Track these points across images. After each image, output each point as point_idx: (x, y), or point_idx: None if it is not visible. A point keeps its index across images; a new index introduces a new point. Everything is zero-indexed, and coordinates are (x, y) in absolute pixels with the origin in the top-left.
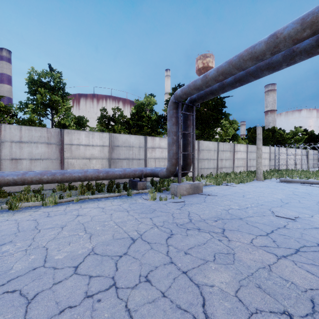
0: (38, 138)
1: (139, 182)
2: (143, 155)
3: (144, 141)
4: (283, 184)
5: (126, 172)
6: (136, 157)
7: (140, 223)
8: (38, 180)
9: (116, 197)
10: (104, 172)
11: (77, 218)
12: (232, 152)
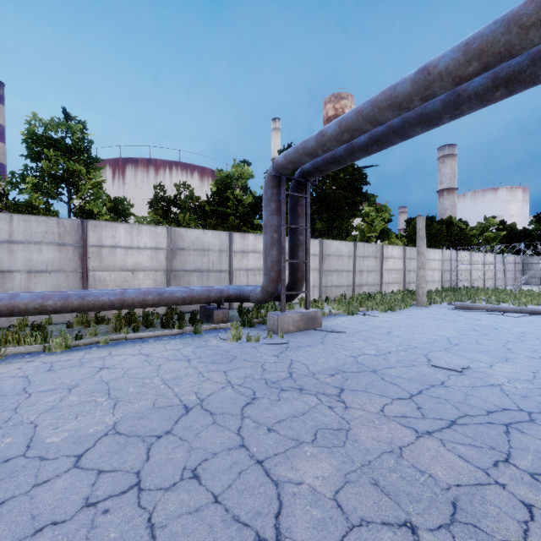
0: (42, 236)
1: (216, 310)
2: (226, 264)
3: (228, 240)
4: (459, 312)
5: (194, 293)
6: (215, 267)
7: (206, 379)
8: (37, 308)
9: (174, 336)
10: (156, 294)
11: (100, 372)
12: (378, 259)
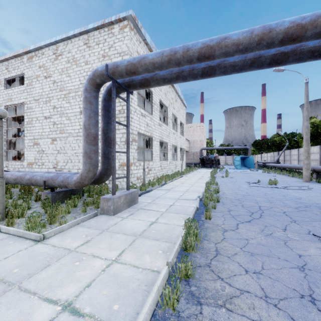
0: None
1: None
2: None
3: None
4: None
5: None
6: None
7: None
8: None
9: None
10: None
11: None
12: None
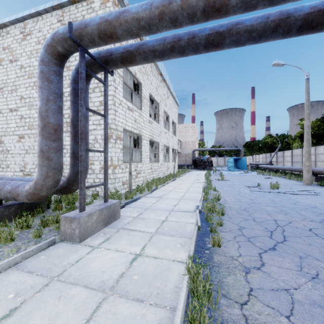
0: None
1: None
2: None
3: None
4: None
5: None
6: None
7: None
8: None
9: None
10: None
11: None
12: None
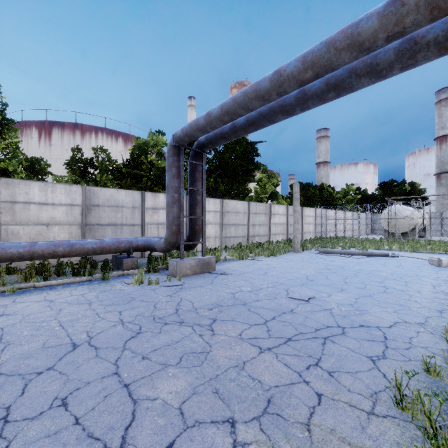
0: None
1: (126, 258)
2: (139, 219)
3: (140, 198)
4: (322, 256)
5: (105, 244)
6: (128, 222)
7: (100, 319)
8: None
9: (83, 283)
10: (67, 246)
11: None
12: (267, 215)
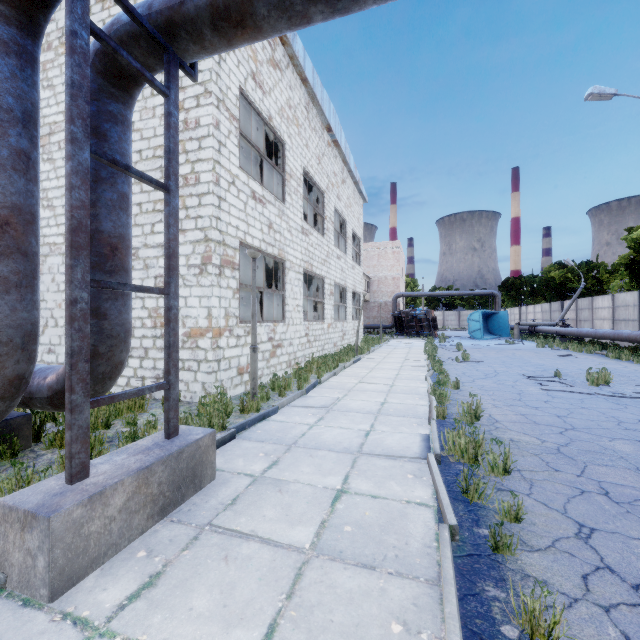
0: None
1: None
2: None
3: None
4: None
5: None
6: None
7: None
8: None
9: None
10: None
11: None
12: None
